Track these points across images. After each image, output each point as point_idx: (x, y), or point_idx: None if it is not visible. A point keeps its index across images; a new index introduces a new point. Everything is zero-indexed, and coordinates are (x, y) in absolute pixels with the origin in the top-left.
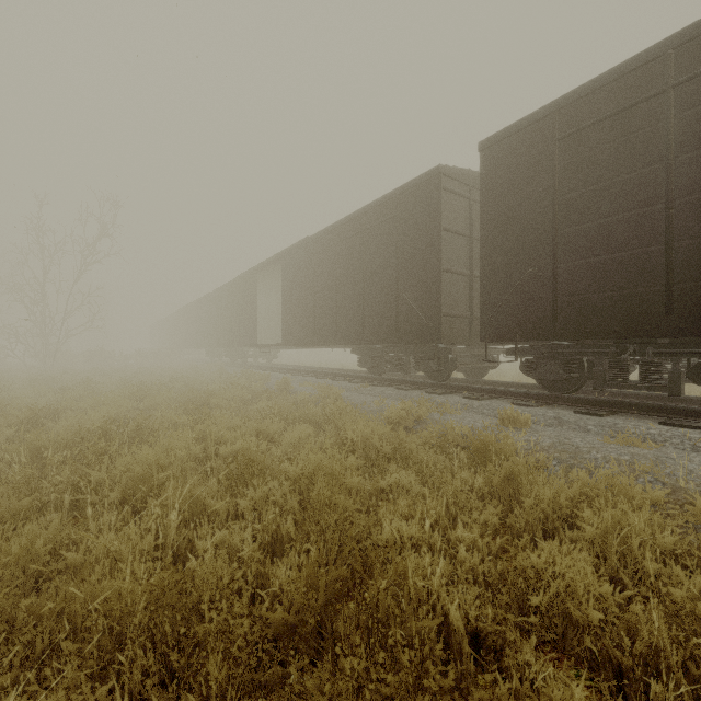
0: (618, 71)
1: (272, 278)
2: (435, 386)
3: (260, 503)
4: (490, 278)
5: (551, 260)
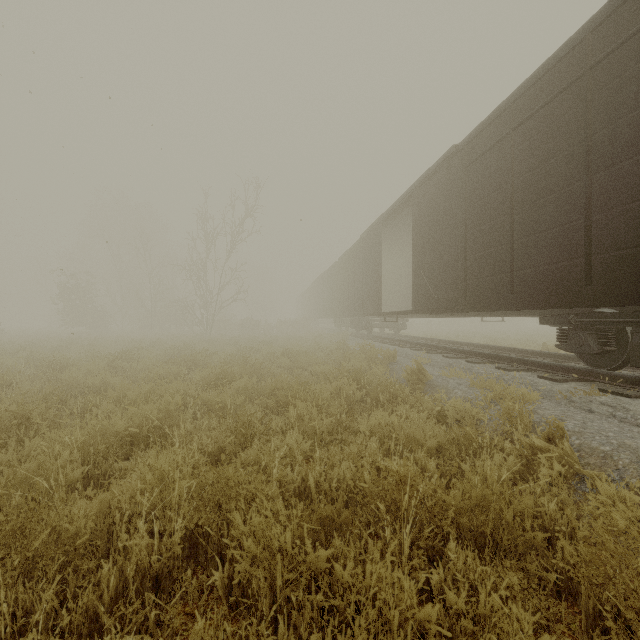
0: None
1: (399, 236)
2: None
3: None
4: None
5: None
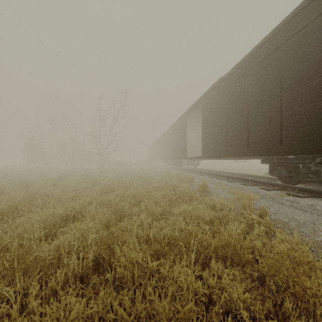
0: None
1: (196, 119)
2: None
3: None
4: None
5: None
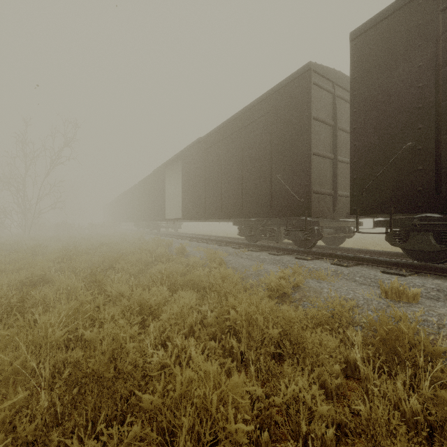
0: None
1: (177, 173)
2: (302, 252)
3: None
4: (361, 156)
5: (433, 132)
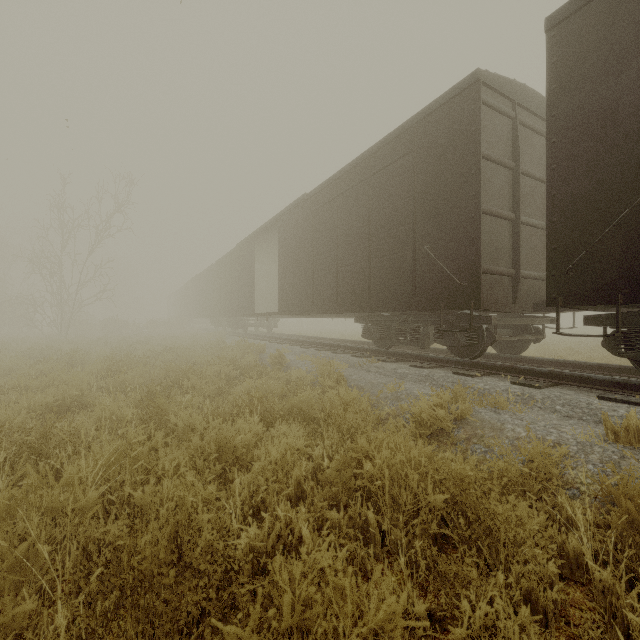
0: None
1: (271, 247)
2: (463, 364)
3: None
4: (564, 213)
5: None
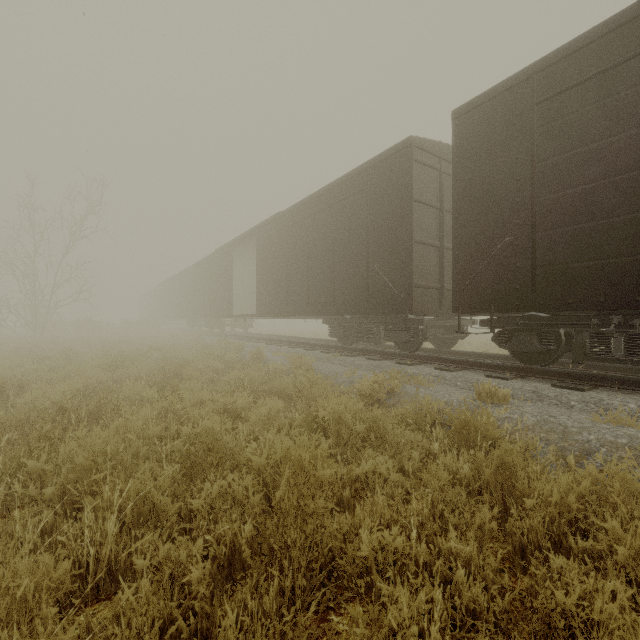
0: (604, 27)
1: (247, 252)
2: (405, 356)
3: (217, 500)
4: (463, 249)
5: (529, 228)
